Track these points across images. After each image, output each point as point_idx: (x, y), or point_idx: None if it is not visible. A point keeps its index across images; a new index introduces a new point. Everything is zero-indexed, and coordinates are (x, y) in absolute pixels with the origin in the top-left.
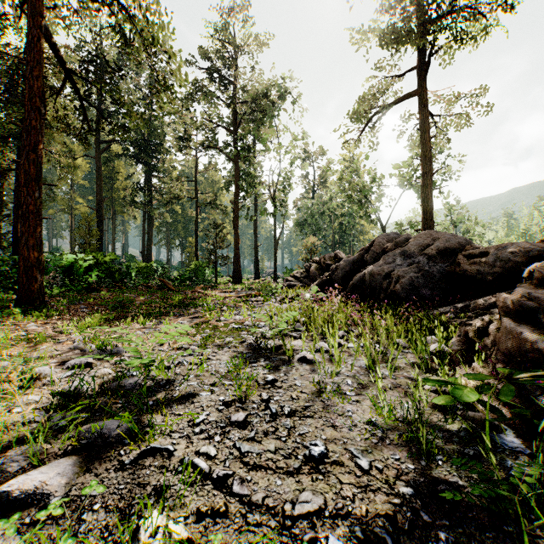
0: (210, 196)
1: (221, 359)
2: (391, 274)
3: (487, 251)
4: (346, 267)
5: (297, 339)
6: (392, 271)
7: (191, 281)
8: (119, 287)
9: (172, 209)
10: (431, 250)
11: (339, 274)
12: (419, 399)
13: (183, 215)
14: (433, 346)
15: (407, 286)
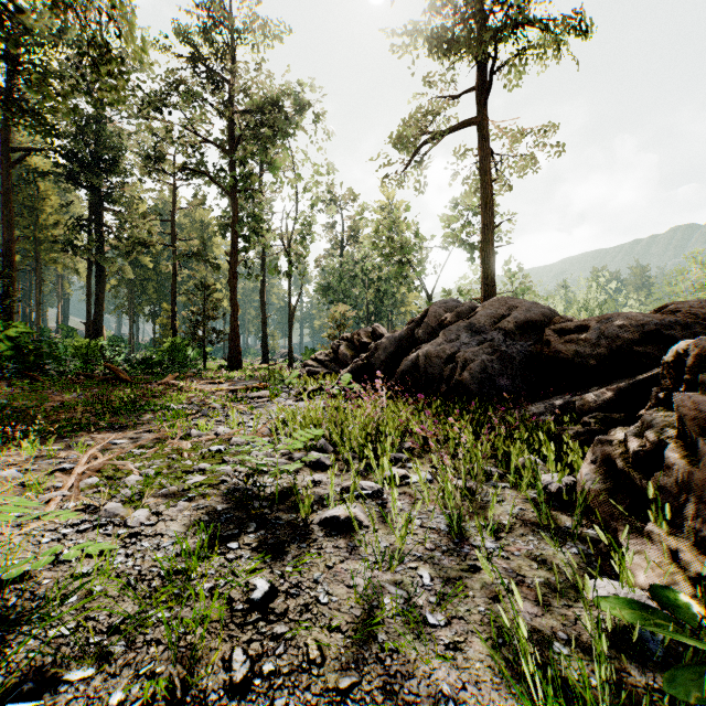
0: (195, 244)
1: (164, 534)
2: (455, 356)
3: (586, 324)
4: (390, 346)
5: (320, 470)
6: (456, 352)
7: (163, 367)
8: (33, 378)
9: (138, 261)
10: (508, 323)
11: (381, 357)
12: (573, 619)
13: (155, 271)
14: (546, 477)
15: (479, 373)
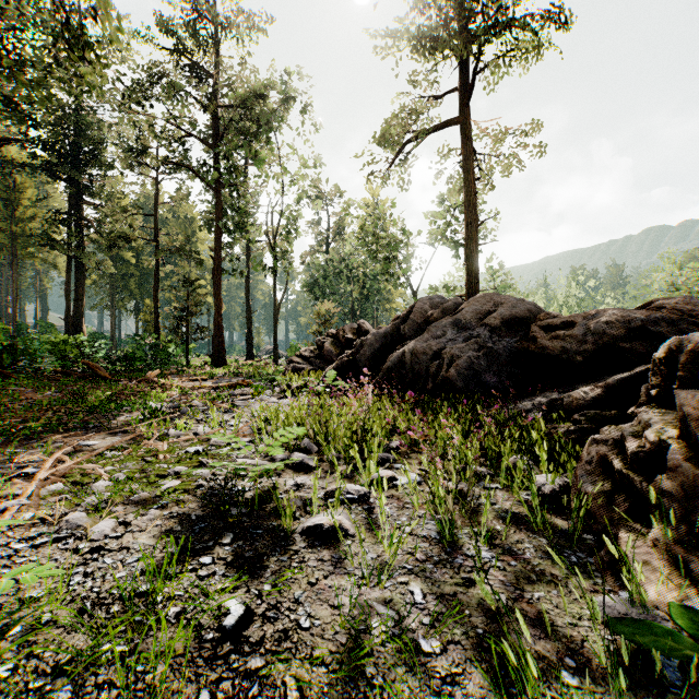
0: (179, 239)
1: (130, 548)
2: (441, 352)
3: (572, 320)
4: (376, 343)
5: (303, 472)
6: (442, 349)
7: (144, 364)
8: (7, 375)
9: (119, 256)
10: (494, 319)
11: (366, 353)
12: (579, 641)
13: (138, 266)
14: (539, 478)
15: (465, 370)
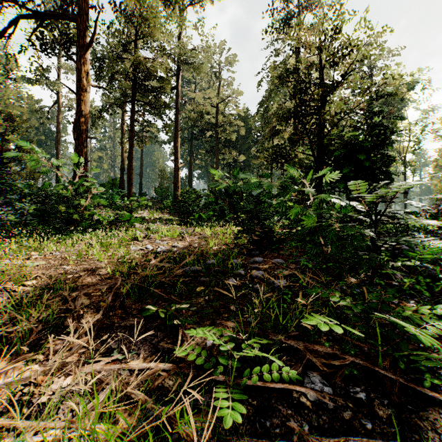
0: None
1: None
2: None
3: None
4: None
5: None
6: None
7: None
8: None
9: None
10: None
11: None
12: None
13: None
14: None
15: None
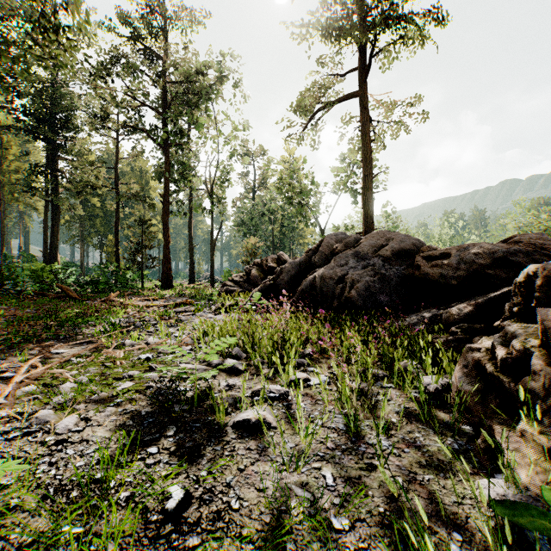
0: (135, 188)
1: (89, 440)
2: (345, 277)
3: (448, 252)
4: (292, 270)
5: (234, 374)
6: (345, 275)
7: (107, 287)
8: None
9: (87, 201)
10: (386, 251)
11: (285, 278)
12: (464, 517)
13: (102, 209)
14: (425, 379)
15: (363, 291)
